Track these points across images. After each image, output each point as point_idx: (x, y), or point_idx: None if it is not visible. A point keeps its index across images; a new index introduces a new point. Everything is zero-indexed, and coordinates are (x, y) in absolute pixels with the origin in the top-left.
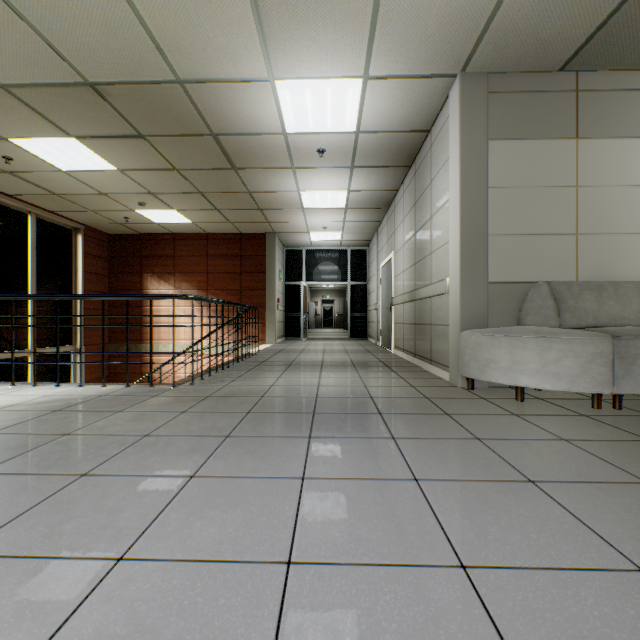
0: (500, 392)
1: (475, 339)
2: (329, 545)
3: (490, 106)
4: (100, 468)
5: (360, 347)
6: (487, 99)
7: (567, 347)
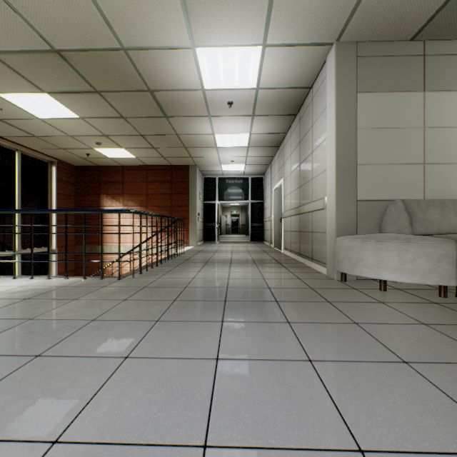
0: (366, 283)
1: (348, 243)
2: (240, 427)
3: (358, 67)
4: (52, 349)
5: (258, 248)
6: (356, 61)
7: (420, 250)
